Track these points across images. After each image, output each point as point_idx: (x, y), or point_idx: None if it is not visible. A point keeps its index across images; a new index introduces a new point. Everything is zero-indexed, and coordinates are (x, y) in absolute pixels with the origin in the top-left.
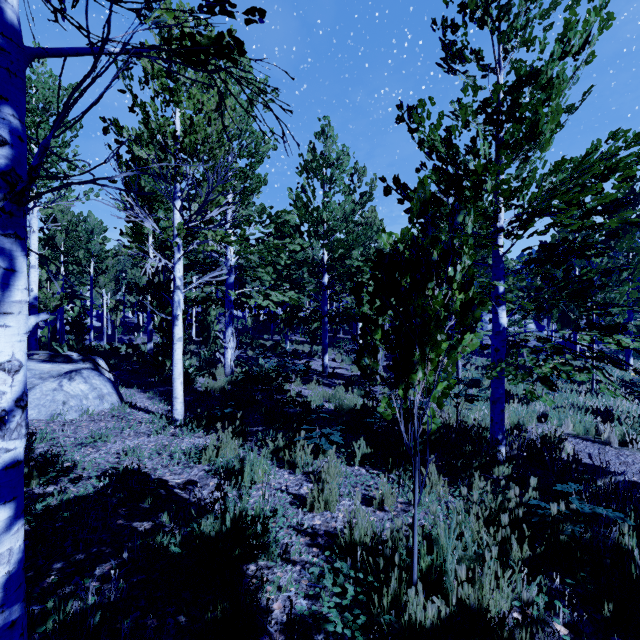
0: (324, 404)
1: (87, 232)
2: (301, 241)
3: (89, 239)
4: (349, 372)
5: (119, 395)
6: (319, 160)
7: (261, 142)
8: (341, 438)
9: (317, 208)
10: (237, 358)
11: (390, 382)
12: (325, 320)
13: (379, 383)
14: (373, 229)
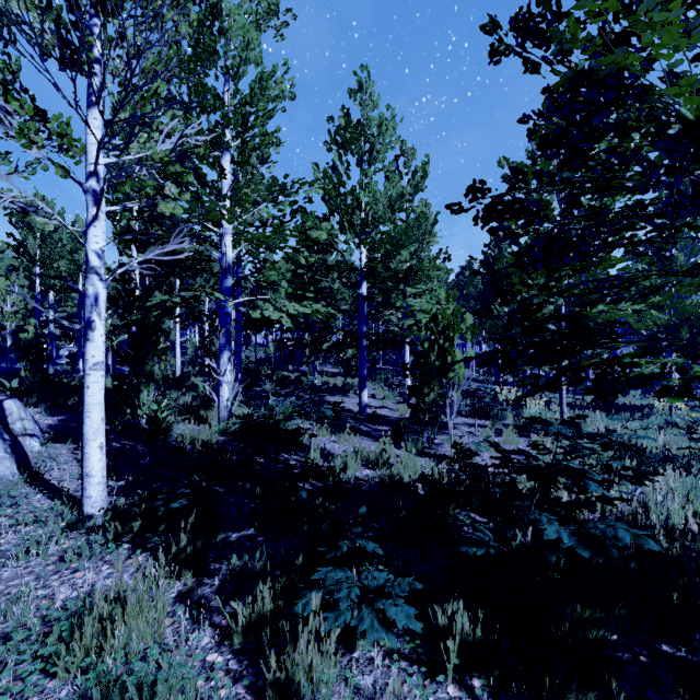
0: (363, 471)
1: (74, 240)
2: (329, 226)
3: (76, 249)
4: (395, 413)
5: (20, 461)
6: (355, 127)
7: (269, 75)
8: (411, 611)
9: (352, 190)
10: (250, 394)
11: (529, 467)
12: (363, 344)
13: (439, 431)
14: (428, 220)
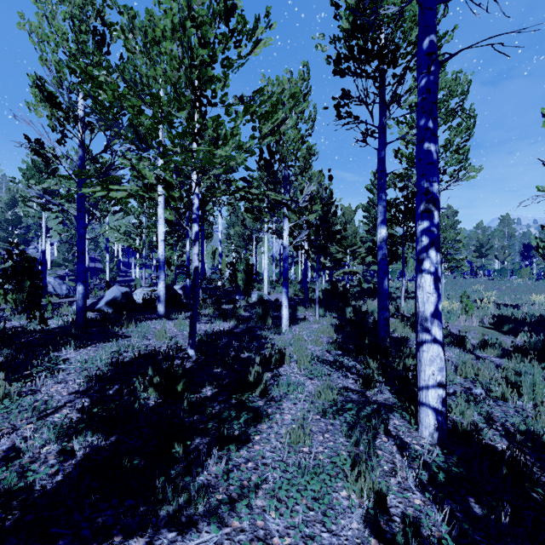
0: None
1: None
2: None
3: None
4: None
5: None
6: None
7: None
8: None
9: None
10: None
11: None
12: None
13: None
14: None
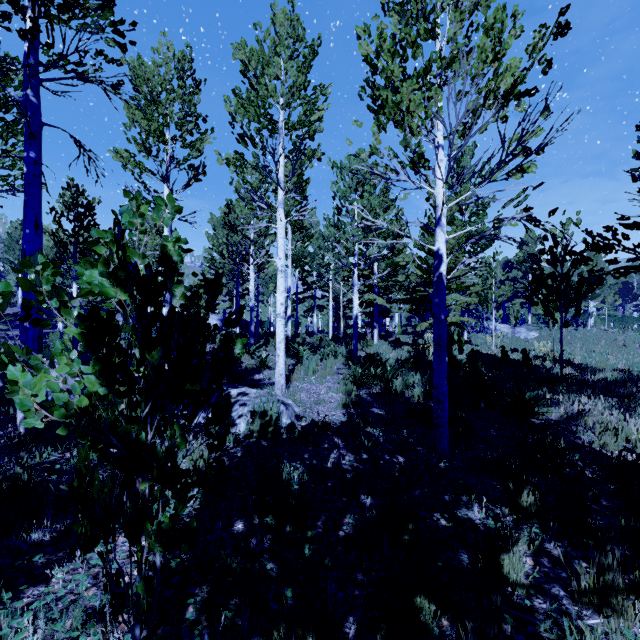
0: None
1: None
2: None
3: None
4: None
5: None
6: None
7: None
8: None
9: None
10: None
11: None
12: None
13: None
14: None
